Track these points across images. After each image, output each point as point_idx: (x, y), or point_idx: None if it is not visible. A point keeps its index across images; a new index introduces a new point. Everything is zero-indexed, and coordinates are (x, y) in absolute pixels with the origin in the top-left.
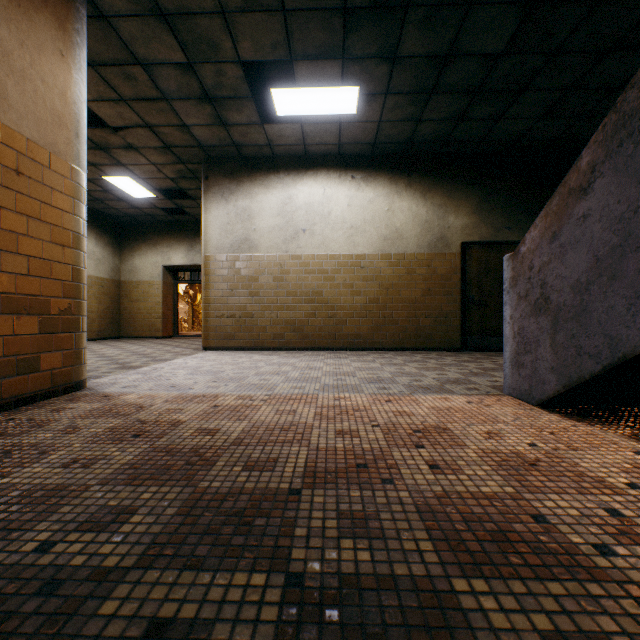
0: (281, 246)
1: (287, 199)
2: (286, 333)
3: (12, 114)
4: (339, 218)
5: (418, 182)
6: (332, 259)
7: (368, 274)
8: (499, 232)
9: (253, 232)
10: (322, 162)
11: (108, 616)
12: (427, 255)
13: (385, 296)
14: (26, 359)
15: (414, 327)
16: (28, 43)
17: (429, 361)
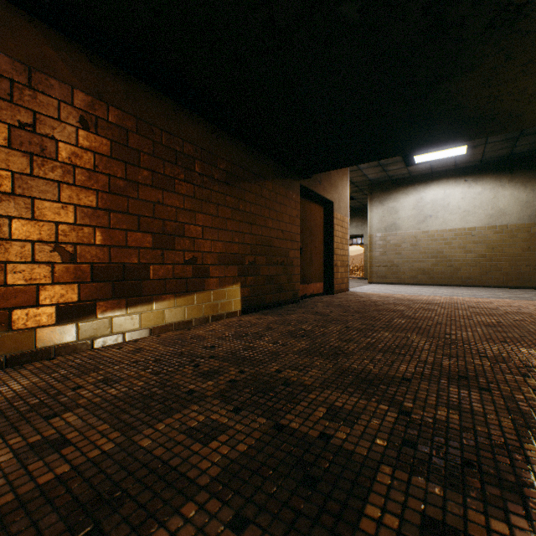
0: (415, 226)
1: (419, 199)
2: (418, 275)
3: (341, 211)
4: (455, 207)
5: (518, 176)
6: (450, 232)
7: (477, 239)
8: None
9: (397, 220)
10: (442, 175)
11: (412, 305)
12: (526, 224)
13: (490, 253)
14: (342, 279)
15: (515, 273)
16: (342, 188)
17: (518, 292)
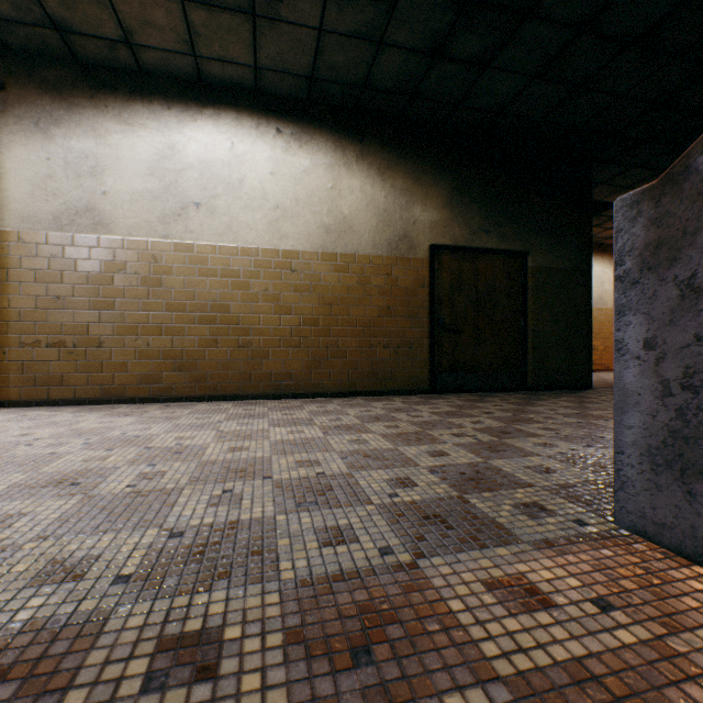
0: (156, 226)
1: (167, 149)
2: (165, 373)
3: None
4: (257, 191)
5: (374, 153)
6: (245, 255)
7: (302, 281)
8: (475, 235)
9: (101, 197)
10: (229, 98)
11: None
12: (386, 259)
13: (328, 316)
14: None
15: (369, 361)
16: None
17: (399, 417)
